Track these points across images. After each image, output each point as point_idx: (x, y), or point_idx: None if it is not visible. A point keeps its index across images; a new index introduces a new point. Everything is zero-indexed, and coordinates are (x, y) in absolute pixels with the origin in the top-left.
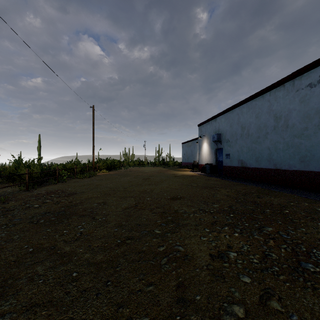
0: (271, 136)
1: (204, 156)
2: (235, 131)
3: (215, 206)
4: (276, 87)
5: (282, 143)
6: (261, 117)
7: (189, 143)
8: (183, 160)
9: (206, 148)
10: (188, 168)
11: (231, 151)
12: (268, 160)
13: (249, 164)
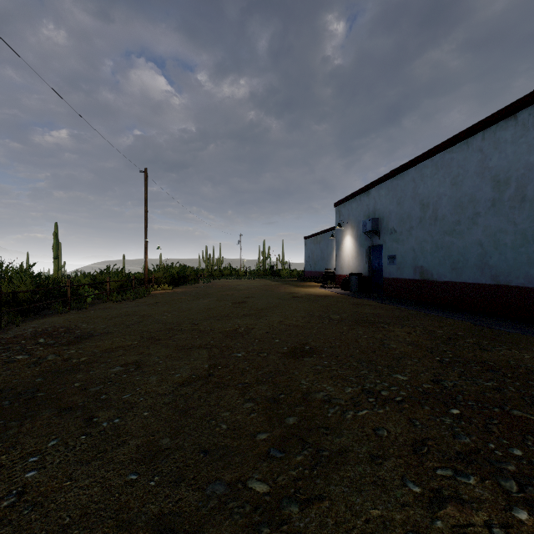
0: (486, 220)
1: (346, 260)
2: (408, 212)
3: (401, 379)
4: (498, 121)
5: (512, 233)
6: (463, 184)
7: (317, 237)
8: (307, 268)
9: (350, 245)
10: (316, 282)
11: (400, 250)
12: (479, 268)
13: (438, 275)
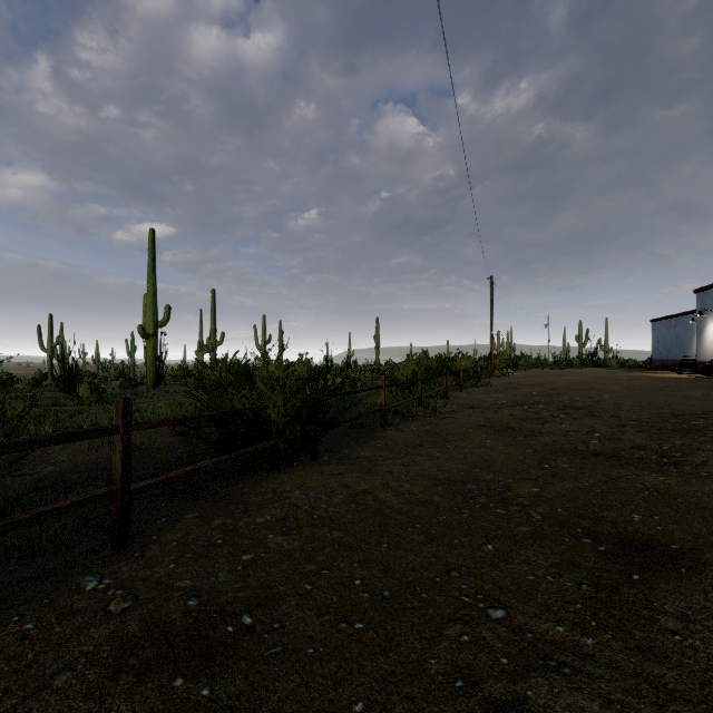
0: None
1: (709, 346)
2: None
3: None
4: None
5: None
6: None
7: (670, 320)
8: (655, 356)
9: None
10: (669, 370)
11: None
12: None
13: None
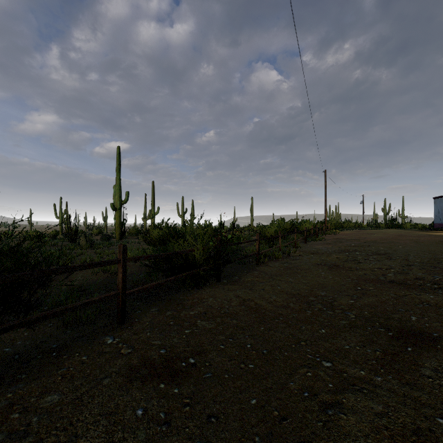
0: None
1: None
2: None
3: None
4: None
5: None
6: None
7: None
8: (436, 221)
9: None
10: None
11: None
12: None
13: None
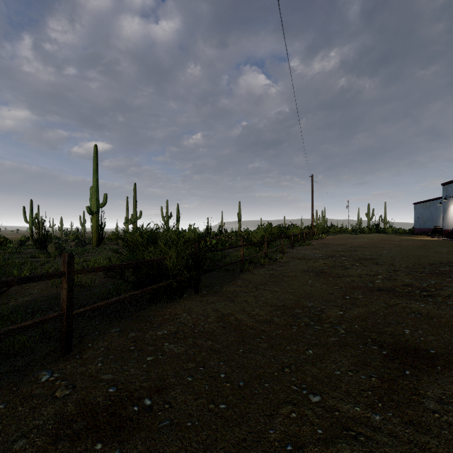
0: None
1: (451, 220)
2: None
3: None
4: None
5: None
6: None
7: (426, 203)
8: (416, 226)
9: None
10: (425, 235)
11: None
12: None
13: None
